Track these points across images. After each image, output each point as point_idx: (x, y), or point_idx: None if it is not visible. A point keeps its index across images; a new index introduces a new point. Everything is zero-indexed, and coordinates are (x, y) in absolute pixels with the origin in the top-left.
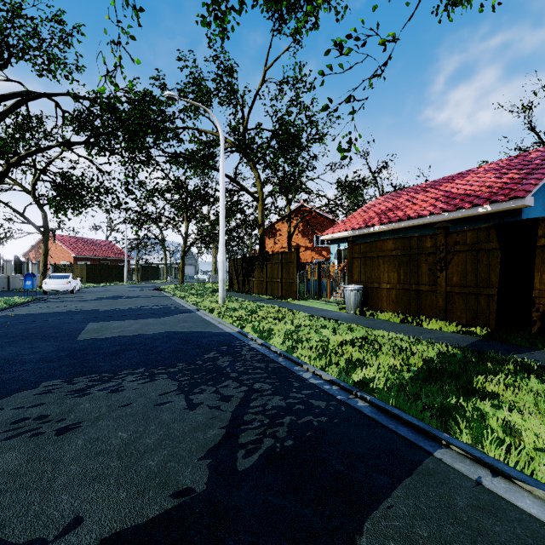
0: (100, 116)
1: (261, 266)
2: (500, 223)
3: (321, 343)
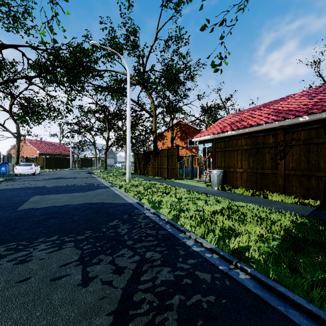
0: (49, 59)
1: (154, 158)
2: None
3: (198, 212)
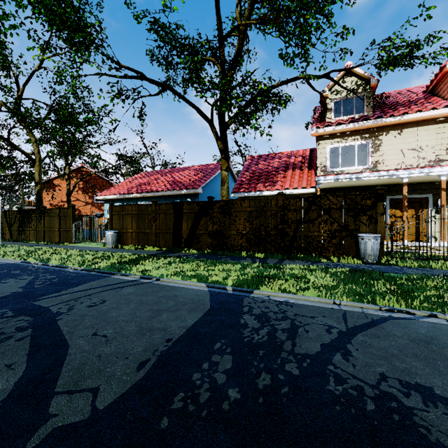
0: None
1: (38, 218)
2: (173, 202)
3: (82, 260)
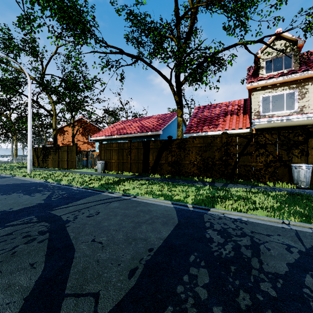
0: None
1: (54, 152)
2: (143, 140)
3: (82, 181)
